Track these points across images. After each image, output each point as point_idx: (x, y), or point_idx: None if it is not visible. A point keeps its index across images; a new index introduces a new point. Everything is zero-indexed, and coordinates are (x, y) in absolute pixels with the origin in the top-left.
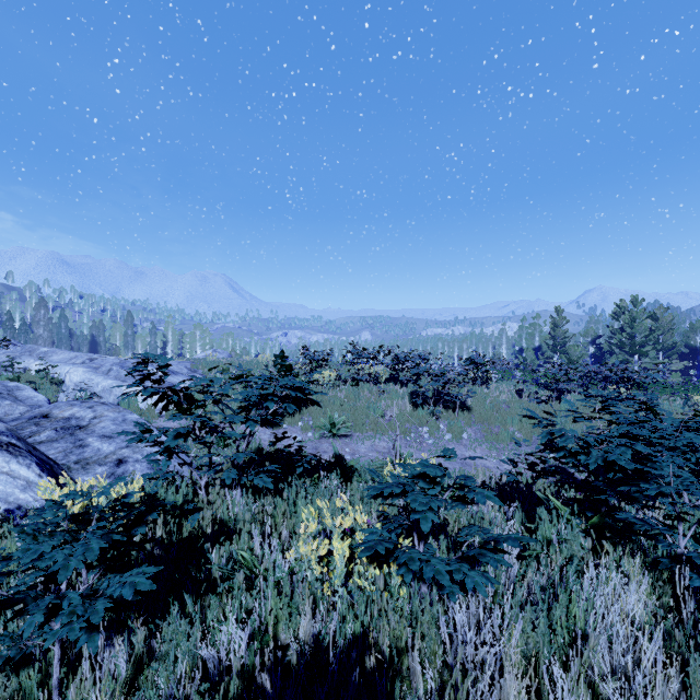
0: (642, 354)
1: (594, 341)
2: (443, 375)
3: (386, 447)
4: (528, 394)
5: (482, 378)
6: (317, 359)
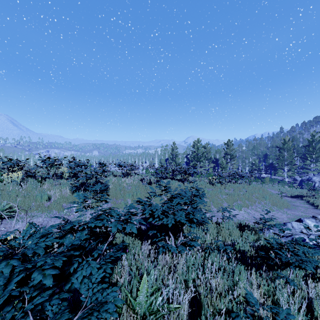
0: (200, 161)
1: (186, 156)
2: (86, 173)
3: (41, 222)
4: (147, 180)
5: (126, 173)
6: (17, 165)
